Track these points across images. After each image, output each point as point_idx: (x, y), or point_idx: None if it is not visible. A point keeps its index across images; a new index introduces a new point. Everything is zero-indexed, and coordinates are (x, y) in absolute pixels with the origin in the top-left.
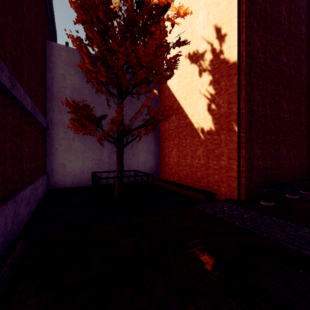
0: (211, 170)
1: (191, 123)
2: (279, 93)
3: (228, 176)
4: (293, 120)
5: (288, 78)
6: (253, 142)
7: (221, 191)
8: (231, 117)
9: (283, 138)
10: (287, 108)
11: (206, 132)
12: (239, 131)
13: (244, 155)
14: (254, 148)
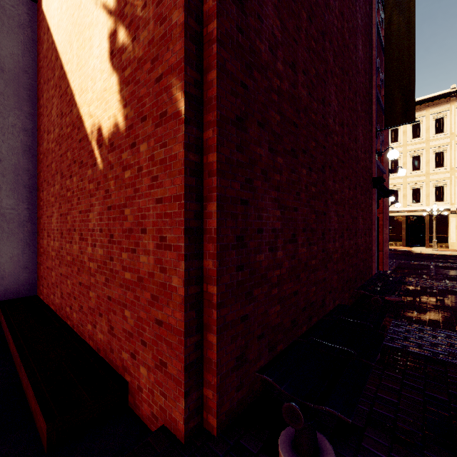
0: (118, 288)
1: (79, 118)
2: (325, 60)
3: (159, 322)
4: (347, 147)
5: (341, 40)
6: (257, 178)
7: (139, 380)
8: (167, 57)
9: (332, 183)
10: (339, 111)
11: (106, 143)
12: (194, 115)
13: (215, 229)
14: (258, 203)
